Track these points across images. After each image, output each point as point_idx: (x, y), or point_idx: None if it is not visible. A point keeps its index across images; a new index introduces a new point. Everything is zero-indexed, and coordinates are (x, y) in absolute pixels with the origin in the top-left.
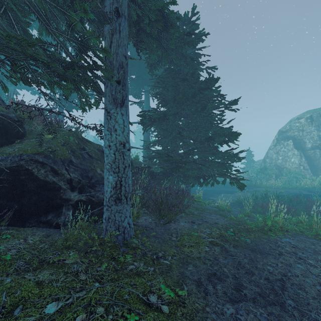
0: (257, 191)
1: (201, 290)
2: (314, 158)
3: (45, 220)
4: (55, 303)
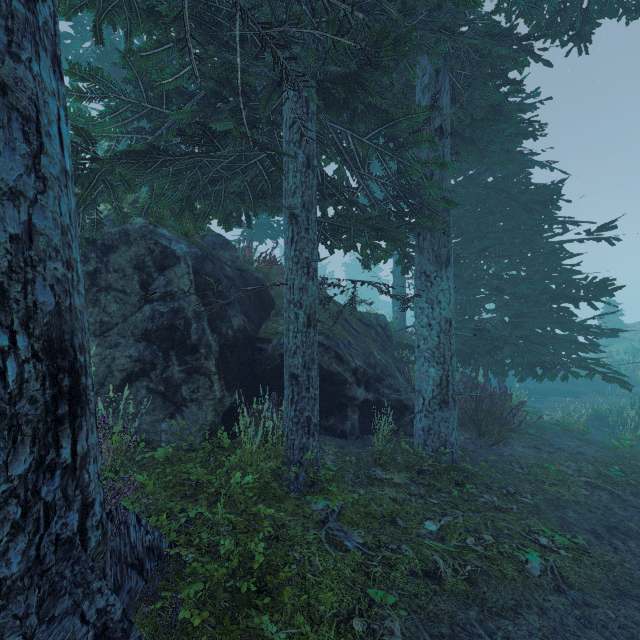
0: (638, 395)
1: (604, 542)
2: None
3: (326, 426)
4: (431, 521)
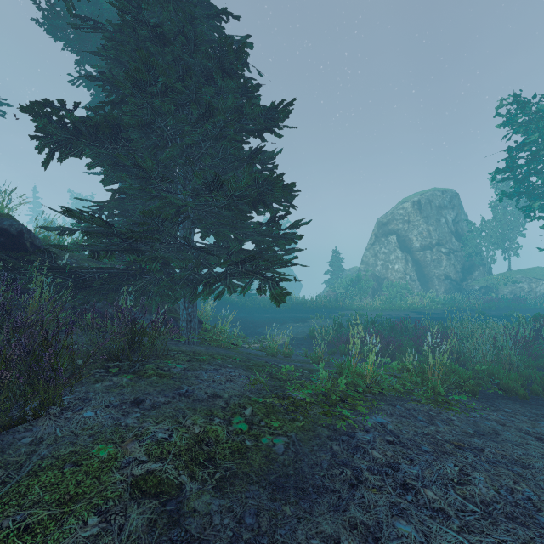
0: (344, 317)
1: None
2: (424, 264)
3: None
4: None
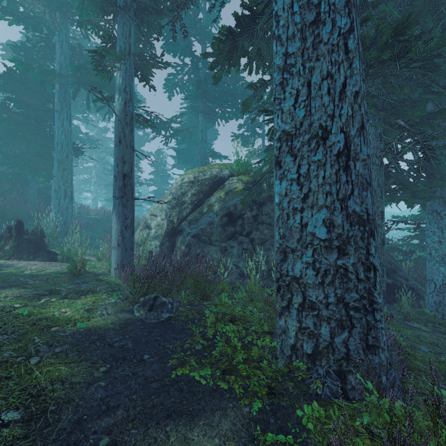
0: None
1: None
2: None
3: None
4: None
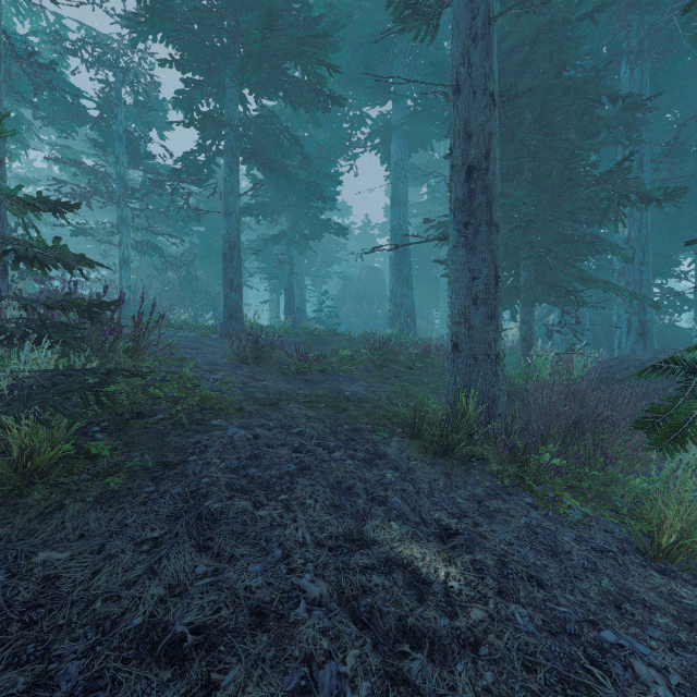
0: None
1: None
2: None
3: None
4: None
